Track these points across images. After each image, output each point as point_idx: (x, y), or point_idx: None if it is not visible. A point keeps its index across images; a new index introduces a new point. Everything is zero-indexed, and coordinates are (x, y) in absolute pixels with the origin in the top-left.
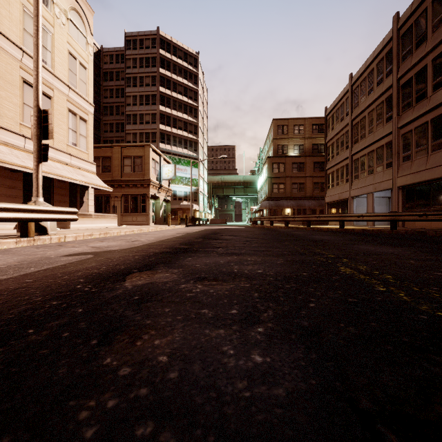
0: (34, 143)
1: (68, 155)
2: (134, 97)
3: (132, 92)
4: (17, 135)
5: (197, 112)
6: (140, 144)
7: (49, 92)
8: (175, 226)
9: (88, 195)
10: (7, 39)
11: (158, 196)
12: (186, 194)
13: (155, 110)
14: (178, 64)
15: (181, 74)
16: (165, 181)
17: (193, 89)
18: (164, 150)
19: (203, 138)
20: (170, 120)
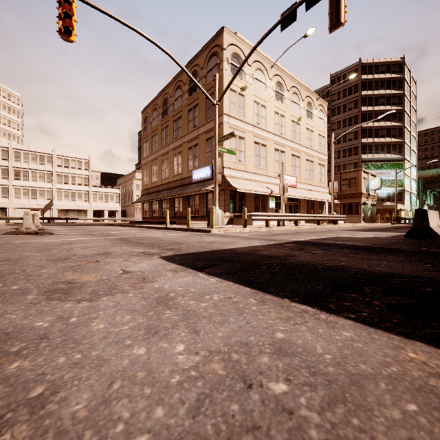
0: (332, 194)
1: (318, 187)
2: (338, 122)
3: (336, 119)
4: (305, 184)
5: (401, 115)
6: (354, 170)
7: (312, 159)
8: (382, 223)
9: (325, 206)
10: (302, 146)
11: (366, 202)
12: (389, 195)
13: (356, 128)
14: (380, 79)
15: (383, 86)
16: (371, 190)
17: (396, 95)
18: (365, 160)
19: (409, 136)
20: (371, 132)
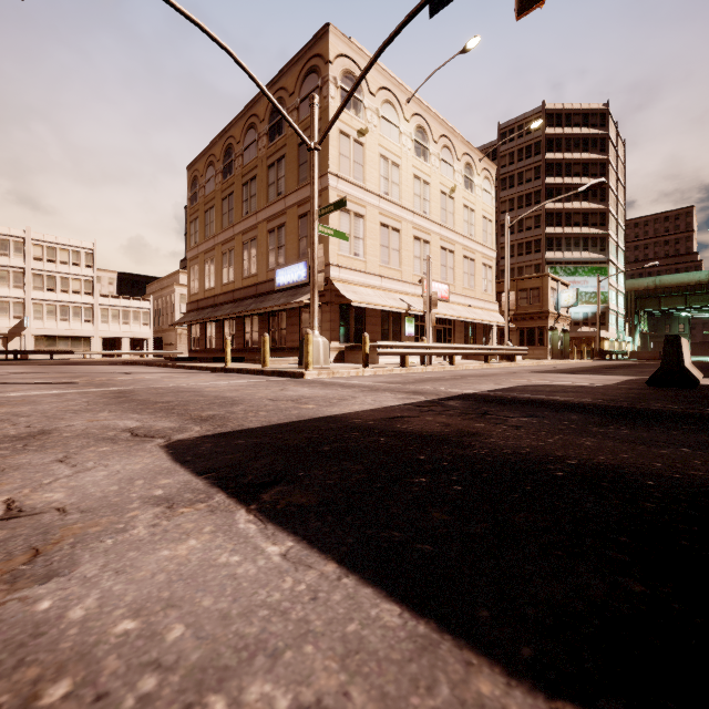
0: (506, 312)
1: (483, 301)
2: (510, 200)
3: (507, 196)
4: (462, 296)
5: (605, 193)
6: (537, 275)
7: (473, 256)
8: (580, 360)
9: (493, 332)
10: (458, 234)
11: (556, 327)
12: (587, 316)
13: (538, 210)
14: (573, 136)
15: (577, 147)
16: (562, 308)
17: (597, 161)
18: (551, 261)
19: (616, 225)
20: (560, 218)
